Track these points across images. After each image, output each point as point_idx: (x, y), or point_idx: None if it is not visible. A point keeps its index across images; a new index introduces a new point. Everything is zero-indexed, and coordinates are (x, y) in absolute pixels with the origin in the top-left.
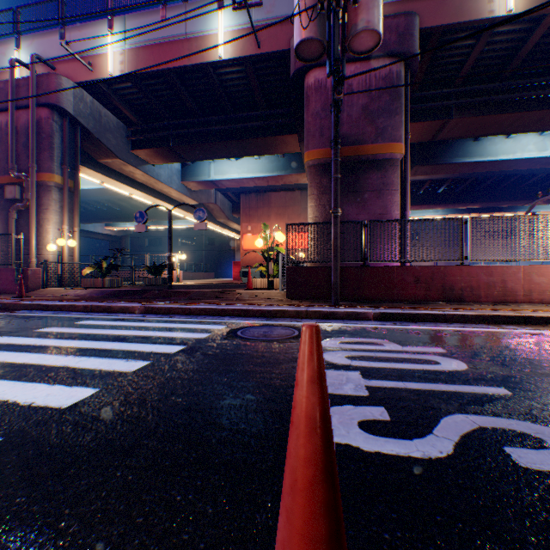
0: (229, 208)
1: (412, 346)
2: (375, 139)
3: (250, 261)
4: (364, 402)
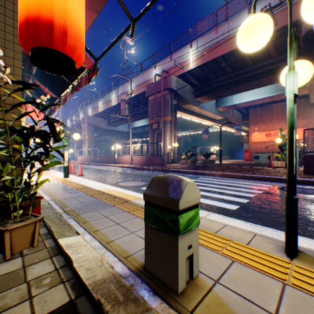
0: (240, 117)
1: None
2: None
3: (256, 149)
4: None
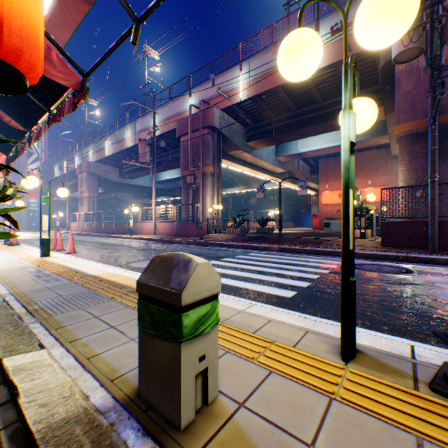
0: (307, 171)
1: None
2: None
3: (327, 214)
4: None
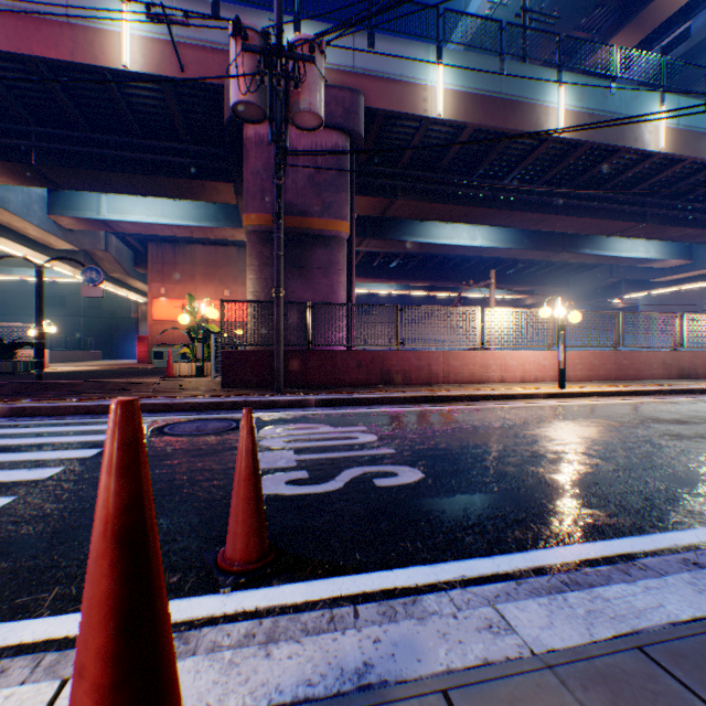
0: (131, 259)
1: (342, 427)
2: (323, 214)
3: (165, 336)
4: (293, 470)
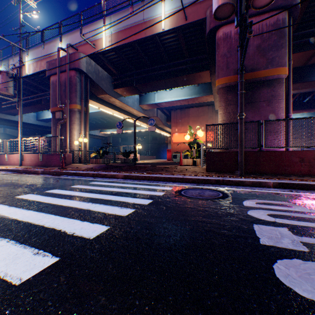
0: (164, 119)
1: None
2: (266, 66)
3: (177, 149)
4: (310, 258)
